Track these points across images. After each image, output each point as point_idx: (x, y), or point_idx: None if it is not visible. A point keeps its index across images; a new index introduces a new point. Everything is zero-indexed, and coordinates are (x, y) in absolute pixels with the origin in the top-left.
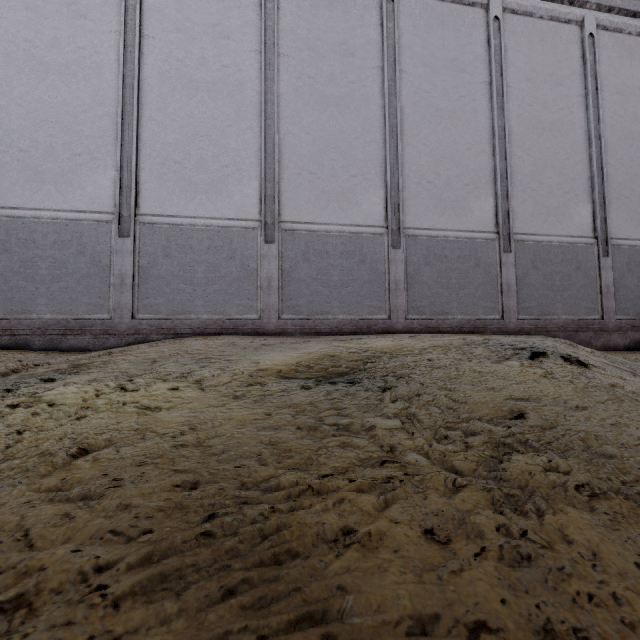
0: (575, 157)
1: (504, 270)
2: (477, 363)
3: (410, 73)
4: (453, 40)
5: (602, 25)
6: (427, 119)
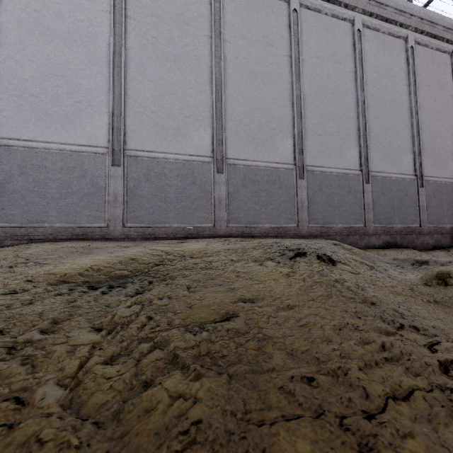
0: (348, 114)
1: (299, 191)
2: (243, 264)
3: (232, 43)
4: (264, 22)
5: (366, 25)
6: (245, 78)
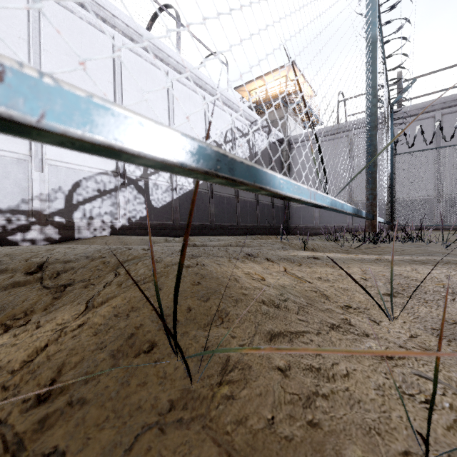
0: None
1: None
2: None
3: None
4: None
5: None
6: None
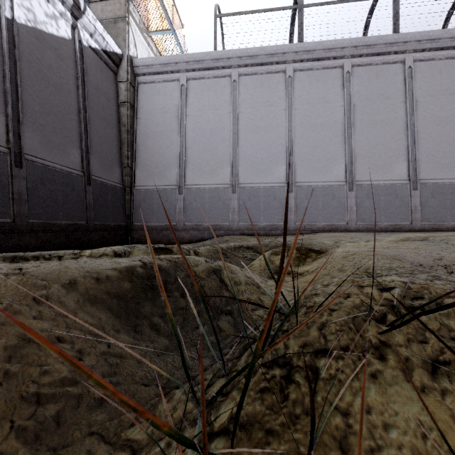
0: None
1: None
2: None
3: (421, 101)
4: (447, 79)
5: None
6: (431, 123)
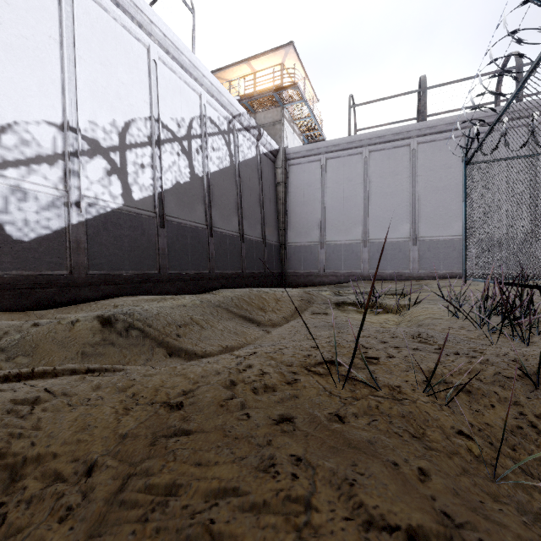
0: None
1: None
2: None
3: None
4: None
5: None
6: None
